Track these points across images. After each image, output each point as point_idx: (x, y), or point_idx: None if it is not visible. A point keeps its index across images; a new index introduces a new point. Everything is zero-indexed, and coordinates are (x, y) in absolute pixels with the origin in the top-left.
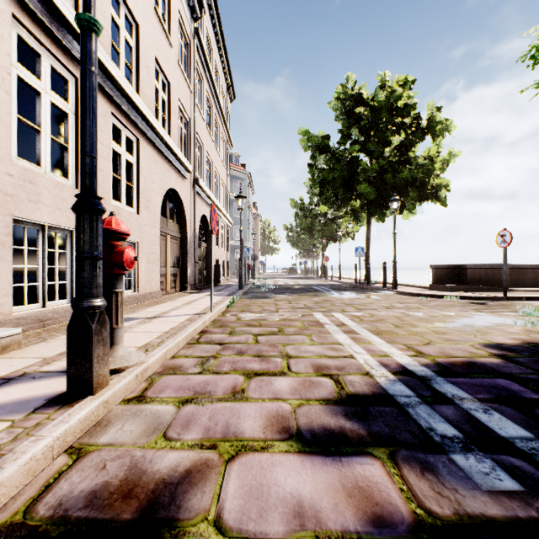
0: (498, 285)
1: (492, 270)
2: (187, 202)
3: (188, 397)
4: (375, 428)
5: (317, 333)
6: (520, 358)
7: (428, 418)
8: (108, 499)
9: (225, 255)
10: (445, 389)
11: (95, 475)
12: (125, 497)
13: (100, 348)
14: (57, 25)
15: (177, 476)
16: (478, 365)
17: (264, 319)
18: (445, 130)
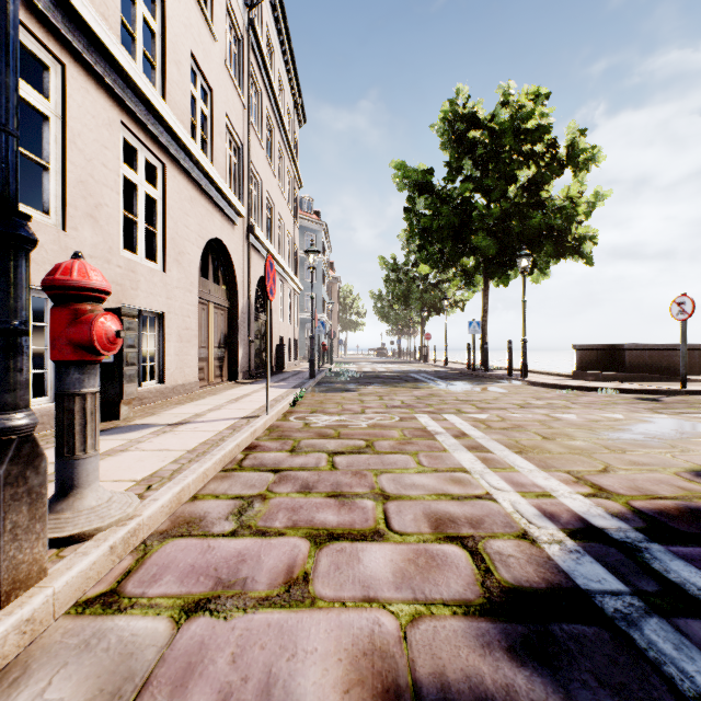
0: (669, 372)
1: (660, 352)
2: (238, 258)
3: (201, 596)
4: (580, 692)
5: (427, 451)
6: None
7: (680, 658)
8: None
9: (292, 332)
10: (679, 574)
11: None
12: None
13: (21, 509)
14: None
15: None
16: None
17: (344, 425)
18: (591, 160)
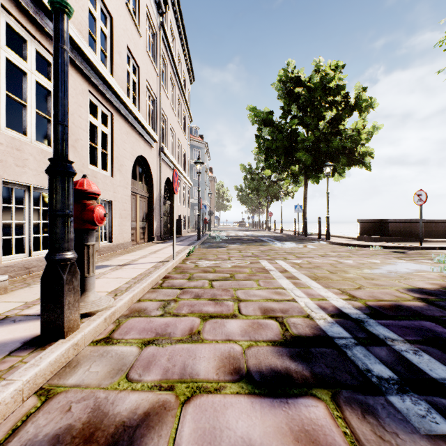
0: (415, 236)
1: (409, 224)
2: (154, 167)
3: (150, 339)
4: (317, 369)
5: (264, 279)
6: (440, 301)
7: (364, 359)
8: (69, 444)
9: (186, 211)
10: (378, 331)
11: (60, 418)
12: (86, 441)
13: (71, 296)
14: (41, 15)
15: (136, 418)
16: (405, 308)
17: (218, 266)
18: (369, 106)
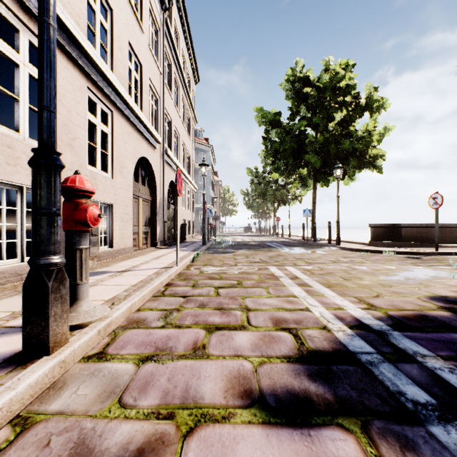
0: (429, 241)
1: (423, 229)
2: (157, 169)
3: (148, 354)
4: (341, 391)
5: (273, 286)
6: None
7: (394, 379)
8: None
9: (190, 216)
10: (405, 345)
11: (35, 455)
12: None
13: (58, 306)
14: (35, 3)
15: (127, 456)
16: (430, 319)
17: (224, 272)
18: (381, 107)
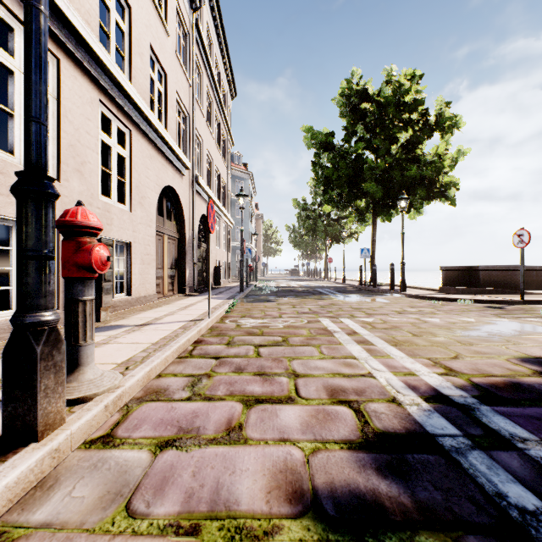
0: (512, 287)
1: (505, 272)
2: (185, 201)
3: (169, 438)
4: (421, 493)
5: (327, 344)
6: None
7: (489, 474)
8: None
9: (226, 256)
10: (498, 424)
11: None
12: None
13: (50, 377)
14: None
15: None
16: (526, 388)
17: (266, 326)
18: (454, 126)
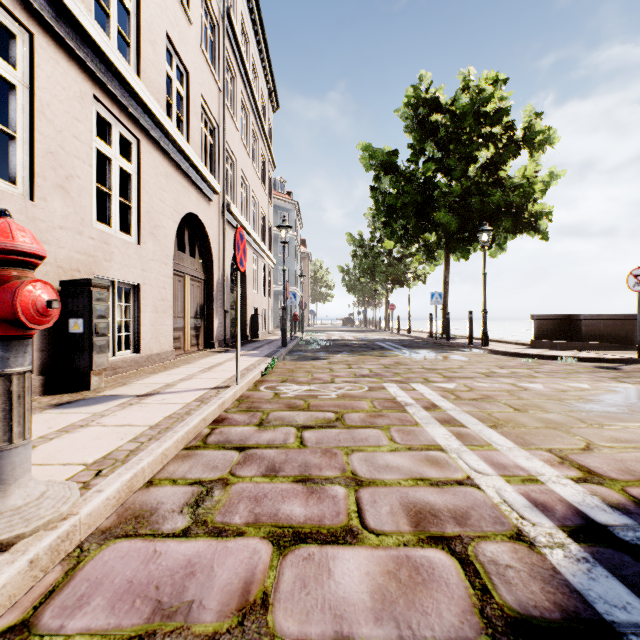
0: (622, 341)
1: (614, 322)
2: (214, 233)
3: (131, 633)
4: None
5: (399, 425)
6: None
7: None
8: None
9: (266, 303)
10: None
11: None
12: None
13: None
14: None
15: None
16: None
17: (313, 396)
18: (546, 142)
